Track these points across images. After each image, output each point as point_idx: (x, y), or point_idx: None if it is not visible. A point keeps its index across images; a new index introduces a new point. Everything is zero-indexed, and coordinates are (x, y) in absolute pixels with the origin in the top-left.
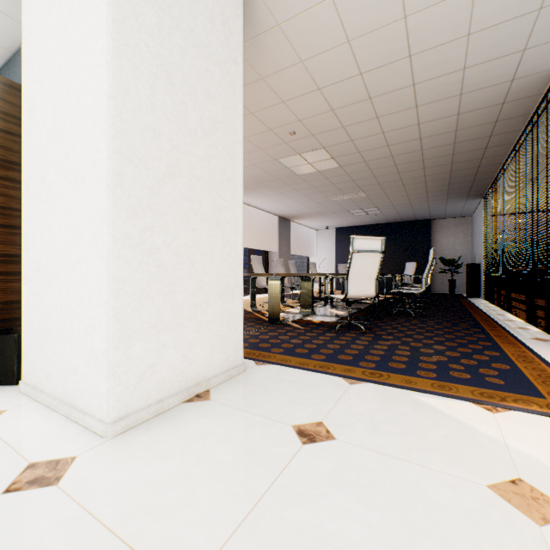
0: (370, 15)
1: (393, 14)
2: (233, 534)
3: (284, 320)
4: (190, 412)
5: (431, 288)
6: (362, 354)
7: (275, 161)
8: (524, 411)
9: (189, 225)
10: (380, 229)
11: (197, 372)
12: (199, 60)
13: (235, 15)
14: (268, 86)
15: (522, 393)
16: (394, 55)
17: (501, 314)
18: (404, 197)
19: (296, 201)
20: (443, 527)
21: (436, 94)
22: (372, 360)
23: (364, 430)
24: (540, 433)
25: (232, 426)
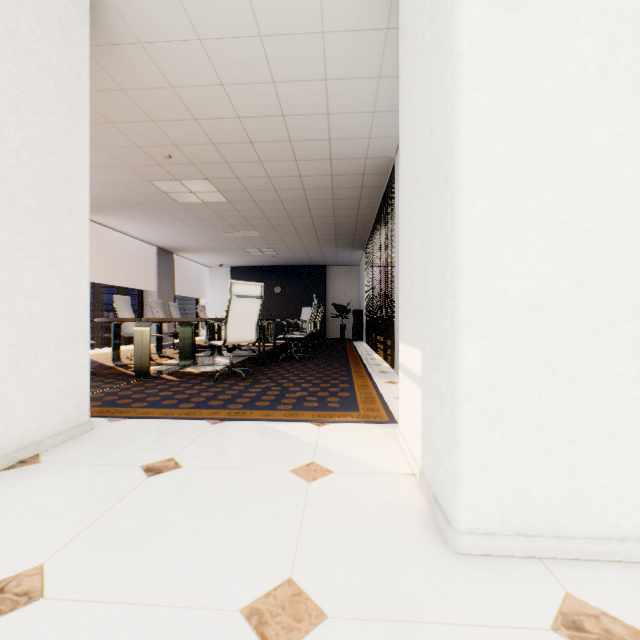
0: (242, 69)
1: (263, 76)
2: (60, 550)
3: (158, 372)
4: (10, 478)
5: (327, 333)
6: (234, 398)
7: (148, 182)
8: (341, 422)
9: (9, 262)
10: (279, 272)
11: (21, 435)
12: (25, 69)
13: (78, 23)
14: (132, 99)
15: (348, 410)
16: (269, 111)
17: (370, 354)
18: (298, 241)
19: (180, 232)
20: (248, 499)
21: (311, 154)
22: (242, 402)
23: (212, 456)
24: (343, 434)
25: (69, 479)
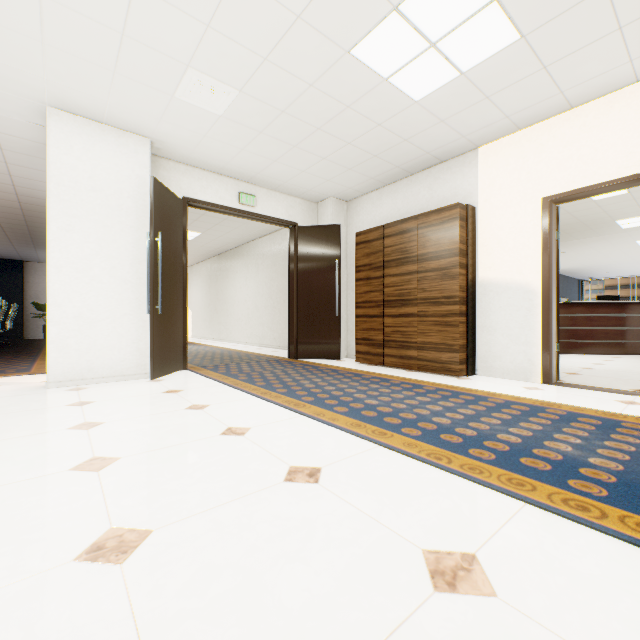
0: None
1: None
2: None
3: None
4: None
5: (26, 334)
6: None
7: None
8: (15, 375)
9: None
10: None
11: None
12: None
13: None
14: None
15: (22, 372)
16: None
17: None
18: None
19: None
20: None
21: None
22: None
23: None
24: (14, 378)
25: None
